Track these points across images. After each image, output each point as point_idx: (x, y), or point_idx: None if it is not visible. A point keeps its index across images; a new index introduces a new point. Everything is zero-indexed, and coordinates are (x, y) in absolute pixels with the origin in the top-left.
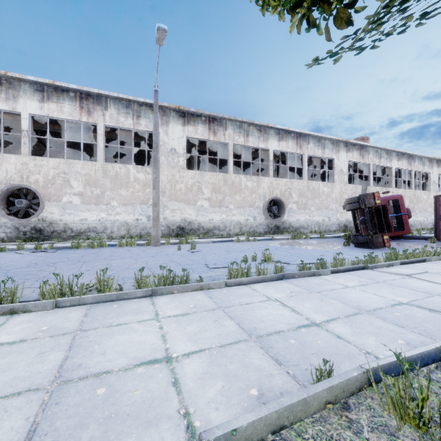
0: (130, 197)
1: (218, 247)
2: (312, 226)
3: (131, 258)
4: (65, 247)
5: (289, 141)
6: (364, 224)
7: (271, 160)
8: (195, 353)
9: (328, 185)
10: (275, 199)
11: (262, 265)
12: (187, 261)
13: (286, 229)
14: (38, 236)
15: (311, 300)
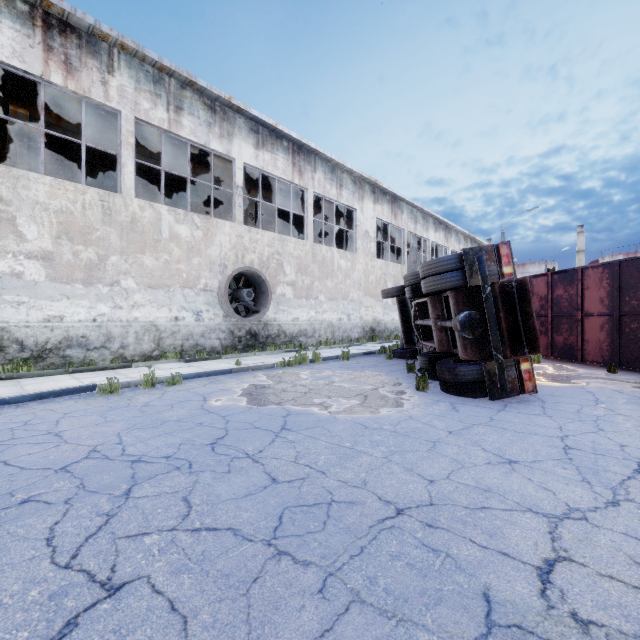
0: None
1: None
2: (321, 331)
3: None
4: None
5: (277, 154)
6: (471, 330)
7: (238, 186)
8: None
9: (347, 255)
10: (249, 273)
11: None
12: None
13: (273, 339)
14: None
15: None
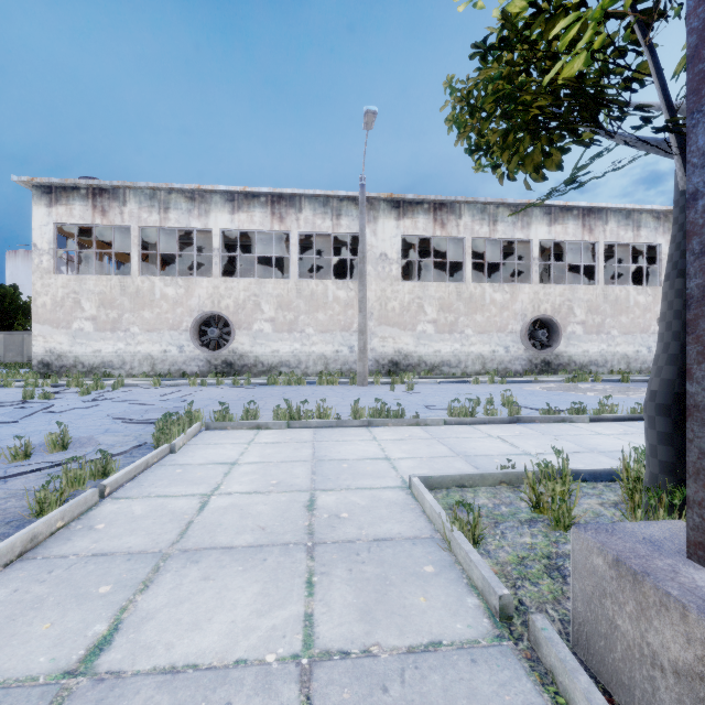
0: (328, 322)
1: (445, 389)
2: (613, 362)
3: (337, 397)
4: (260, 383)
5: (568, 223)
6: None
7: (535, 257)
8: (408, 458)
9: (647, 290)
10: (543, 318)
11: (498, 410)
12: (402, 402)
13: (564, 367)
14: (228, 370)
15: (539, 439)
